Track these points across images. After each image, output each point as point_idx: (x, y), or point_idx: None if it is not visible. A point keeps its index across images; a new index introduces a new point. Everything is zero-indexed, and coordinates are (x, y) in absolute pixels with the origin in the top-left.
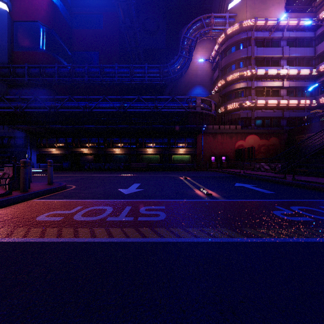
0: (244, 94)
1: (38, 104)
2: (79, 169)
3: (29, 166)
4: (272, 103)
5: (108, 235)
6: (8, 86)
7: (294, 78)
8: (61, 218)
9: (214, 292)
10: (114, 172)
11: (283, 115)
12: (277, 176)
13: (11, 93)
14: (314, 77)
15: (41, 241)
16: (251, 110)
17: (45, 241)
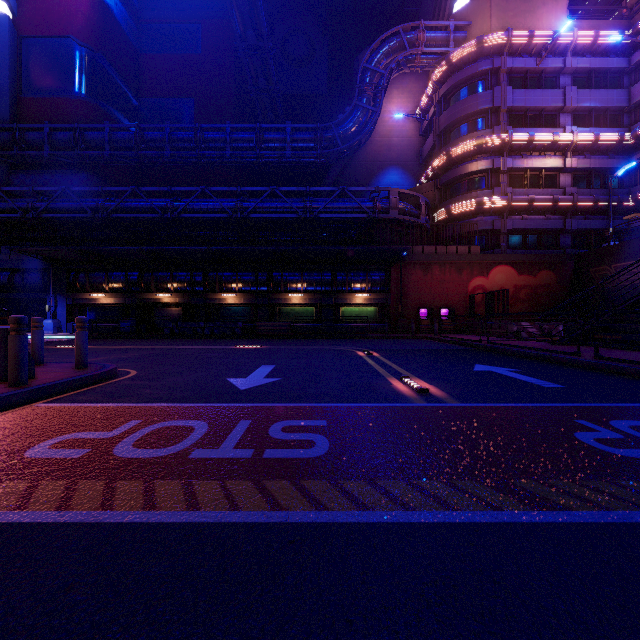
0: (486, 184)
1: (69, 203)
2: (153, 335)
3: (37, 329)
4: (542, 201)
5: (186, 501)
6: (10, 168)
7: (588, 150)
8: (84, 452)
9: None
10: (222, 341)
11: (565, 225)
12: (558, 349)
13: (16, 181)
14: (628, 148)
15: (13, 522)
16: (500, 216)
17: (23, 522)
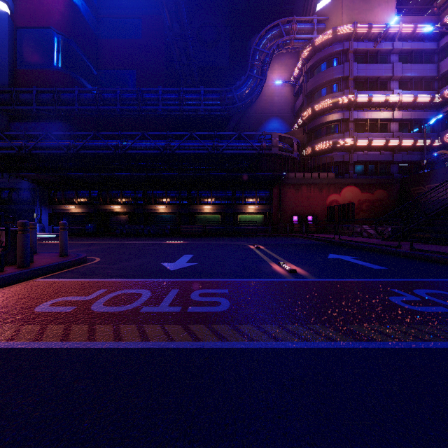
0: (339, 130)
1: (50, 143)
2: (108, 234)
3: (33, 230)
4: (377, 142)
5: (140, 336)
6: (9, 118)
7: (409, 106)
8: (72, 308)
9: (312, 445)
10: (156, 238)
11: (394, 158)
12: (387, 244)
13: (13, 128)
14: (437, 105)
15: (35, 347)
16: (348, 152)
17: (41, 347)
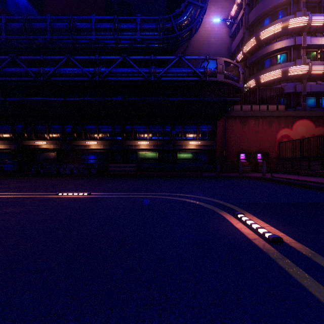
0: (288, 58)
1: None
2: (19, 175)
3: None
4: None
5: None
6: None
7: None
8: None
9: None
10: (69, 181)
11: None
12: None
13: None
14: None
15: None
16: (299, 82)
17: None
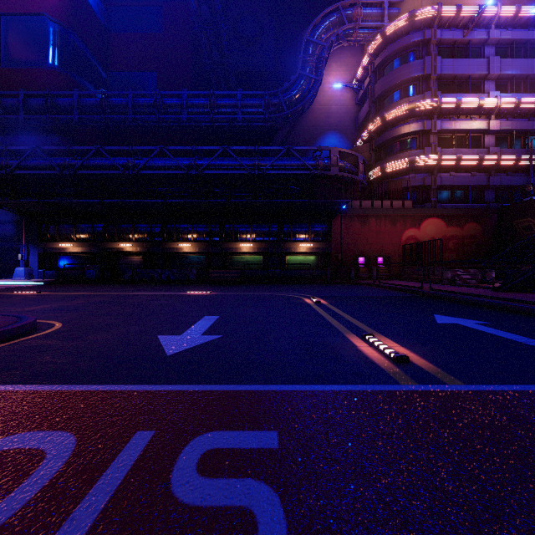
0: (418, 145)
1: (39, 161)
2: (114, 281)
3: None
4: (469, 160)
5: None
6: None
7: (510, 114)
8: None
9: None
10: (176, 287)
11: (490, 181)
12: (509, 297)
13: None
14: None
15: None
16: (430, 173)
17: None
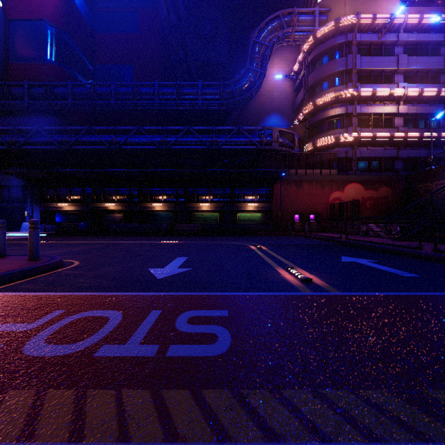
0: (342, 125)
1: (42, 138)
2: (101, 233)
3: (1, 229)
4: (382, 137)
5: (71, 424)
6: (0, 114)
7: (415, 100)
8: None
9: None
10: (151, 237)
11: (399, 154)
12: (402, 244)
13: (5, 123)
14: (443, 99)
15: None
16: (352, 147)
17: None
